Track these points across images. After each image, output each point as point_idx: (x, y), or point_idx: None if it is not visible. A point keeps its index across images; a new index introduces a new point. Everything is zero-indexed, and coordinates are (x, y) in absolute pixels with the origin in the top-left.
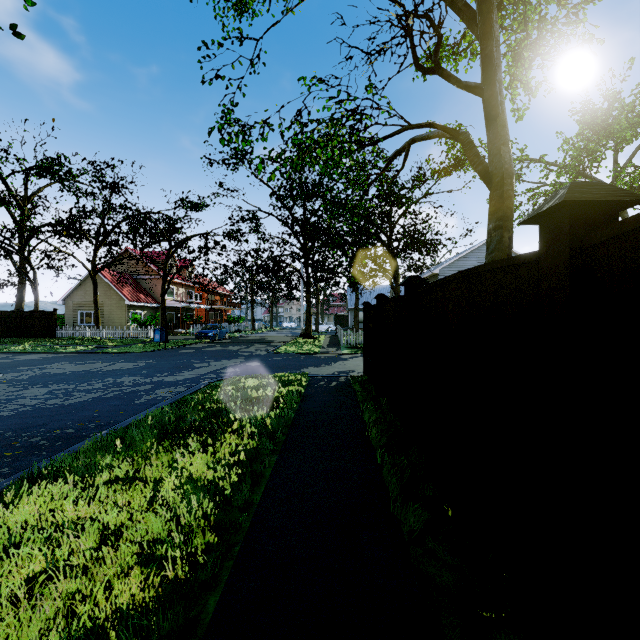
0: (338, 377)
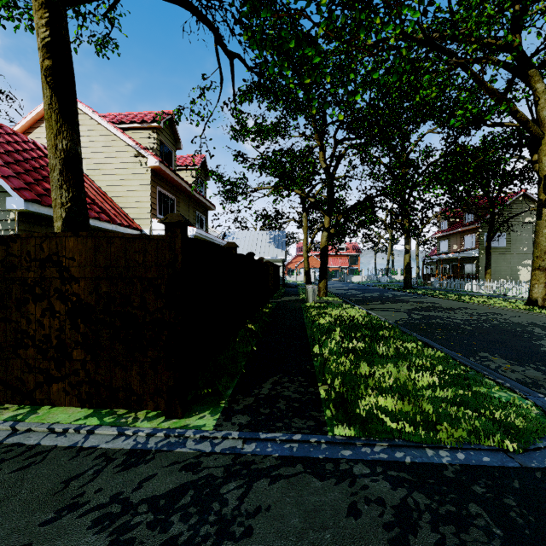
0: (247, 423)
